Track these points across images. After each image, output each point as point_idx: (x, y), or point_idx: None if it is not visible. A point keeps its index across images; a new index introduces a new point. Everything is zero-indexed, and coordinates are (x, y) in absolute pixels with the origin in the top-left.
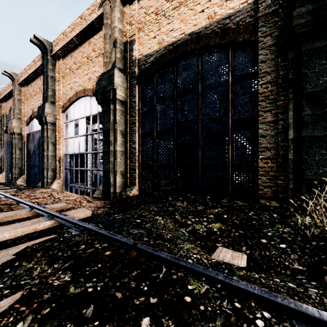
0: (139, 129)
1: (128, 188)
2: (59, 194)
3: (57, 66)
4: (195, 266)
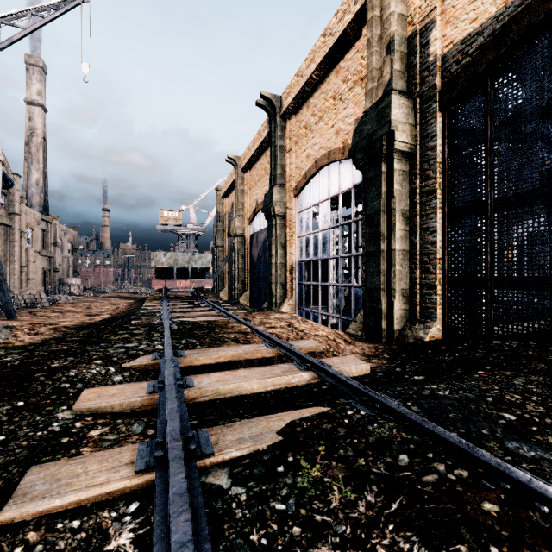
0: (445, 201)
1: (418, 324)
2: (301, 325)
3: (288, 128)
4: None
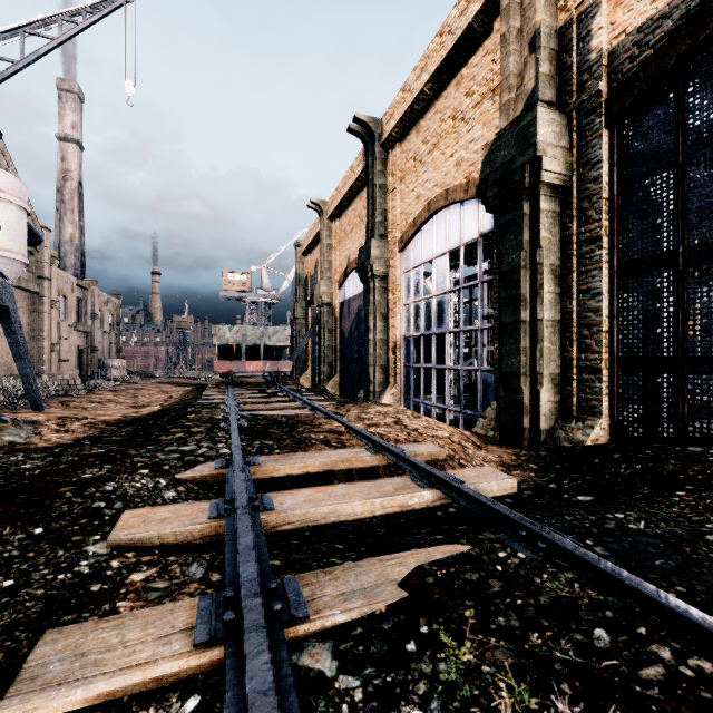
0: (613, 253)
1: (575, 421)
2: (413, 422)
3: (390, 161)
4: None
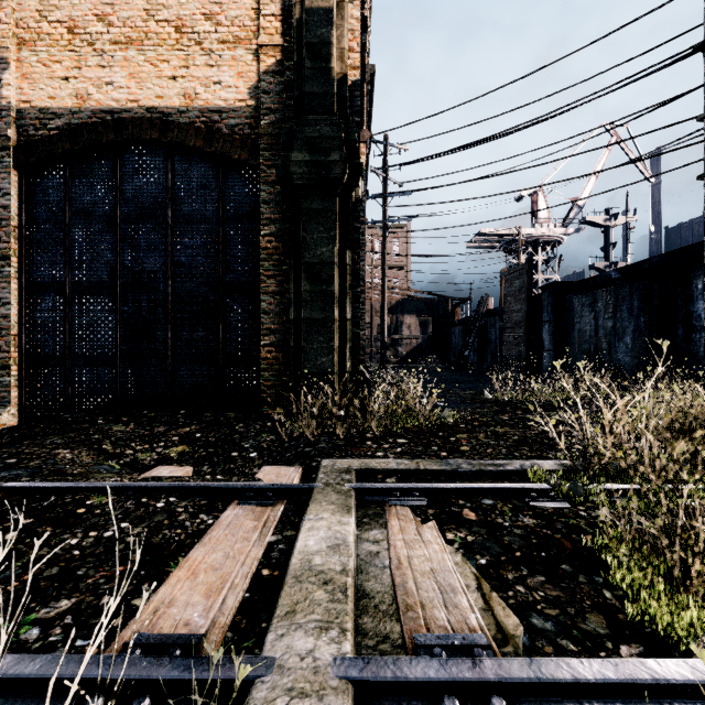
0: (22, 272)
1: None
2: None
3: None
4: (105, 484)
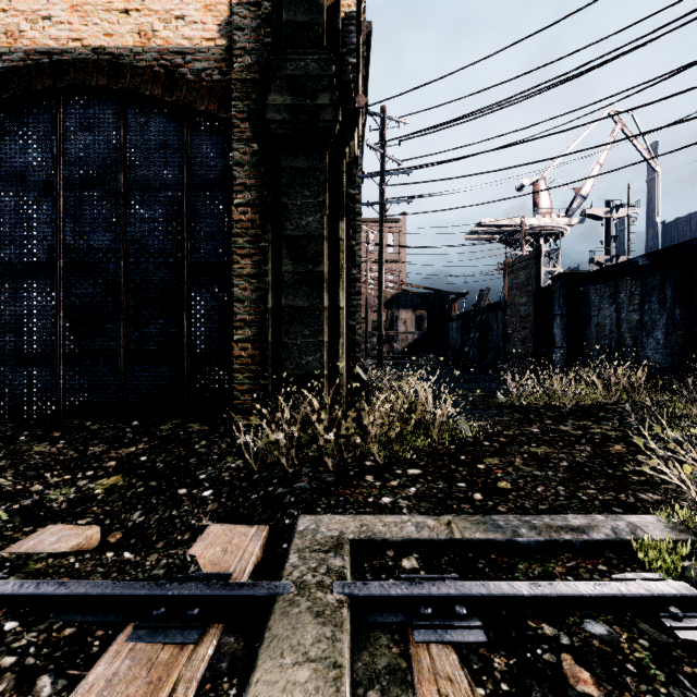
0: None
1: None
2: None
3: None
4: None
